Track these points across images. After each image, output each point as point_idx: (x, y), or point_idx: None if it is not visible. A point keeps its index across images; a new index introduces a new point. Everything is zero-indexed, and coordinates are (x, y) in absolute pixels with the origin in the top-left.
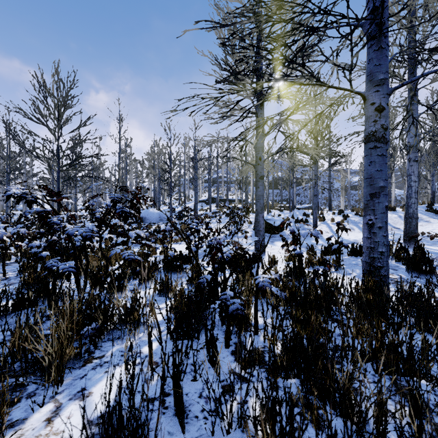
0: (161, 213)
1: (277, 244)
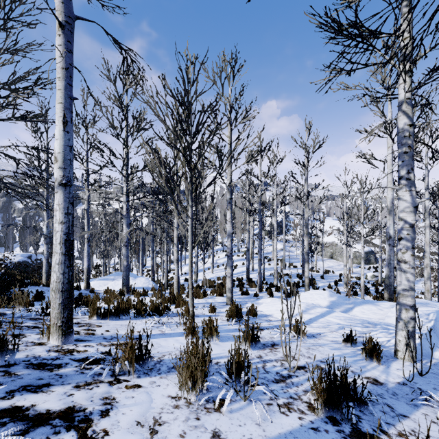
0: None
1: None
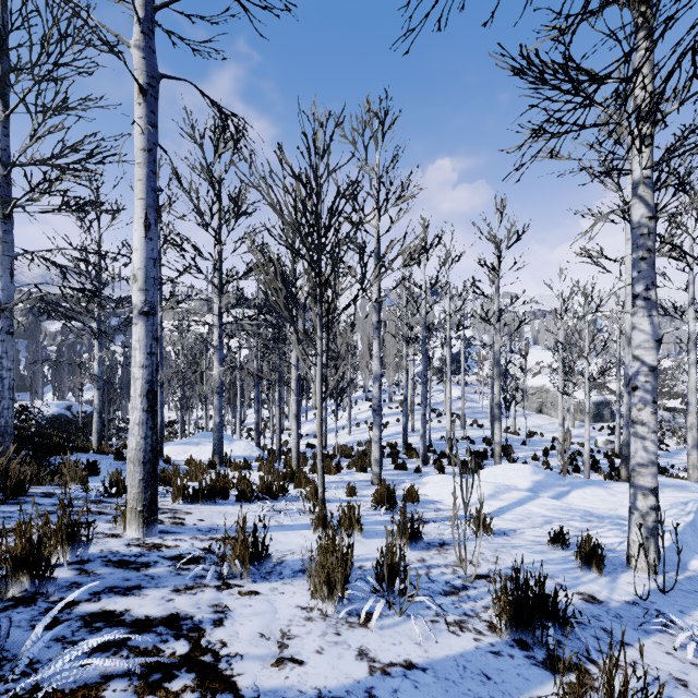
0: None
1: None
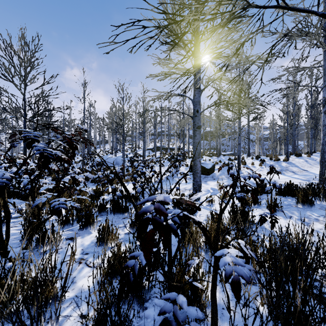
0: (117, 158)
1: (210, 183)
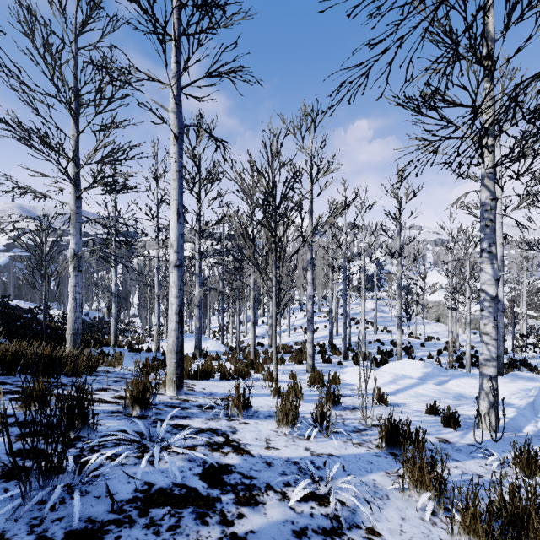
0: None
1: None
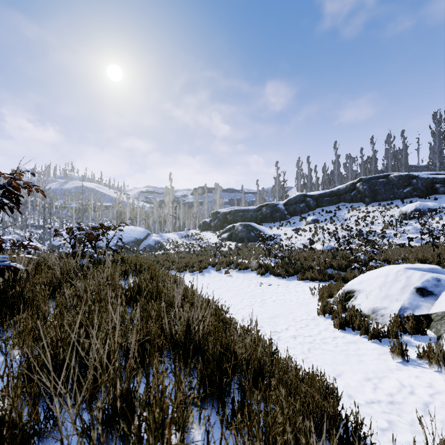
0: None
1: None
